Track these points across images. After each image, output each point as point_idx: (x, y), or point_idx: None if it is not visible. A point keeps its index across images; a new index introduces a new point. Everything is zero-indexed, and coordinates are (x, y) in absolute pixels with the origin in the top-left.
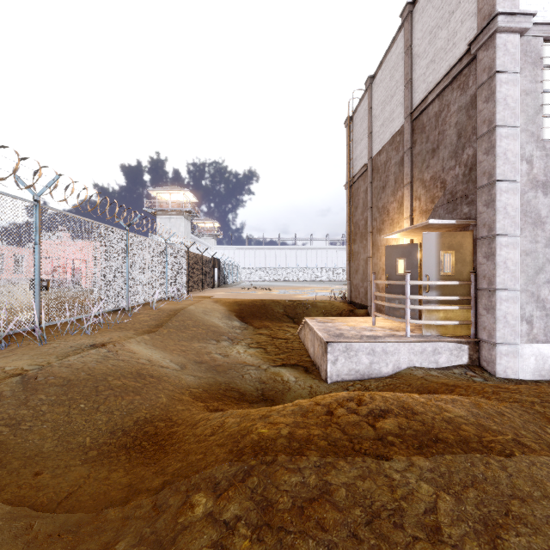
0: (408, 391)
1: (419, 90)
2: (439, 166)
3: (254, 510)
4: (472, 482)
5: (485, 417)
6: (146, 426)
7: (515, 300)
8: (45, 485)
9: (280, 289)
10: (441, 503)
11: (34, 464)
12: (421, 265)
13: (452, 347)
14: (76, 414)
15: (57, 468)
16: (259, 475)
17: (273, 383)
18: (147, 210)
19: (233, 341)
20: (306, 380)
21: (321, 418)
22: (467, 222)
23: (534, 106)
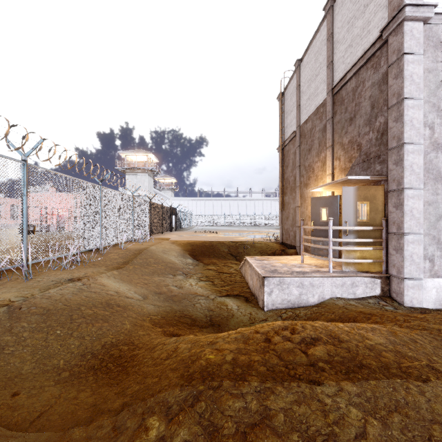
0: (332, 318)
1: (339, 70)
2: (356, 132)
3: (202, 436)
4: (395, 407)
5: (401, 344)
6: (112, 350)
7: (419, 242)
8: (21, 405)
9: (225, 232)
10: (369, 428)
11: (13, 385)
12: (341, 213)
13: (367, 281)
14: (52, 339)
15: (32, 389)
16: (206, 400)
17: (219, 311)
18: (118, 169)
19: (186, 275)
20: (246, 308)
21: (260, 345)
22: (379, 177)
23: (435, 81)
